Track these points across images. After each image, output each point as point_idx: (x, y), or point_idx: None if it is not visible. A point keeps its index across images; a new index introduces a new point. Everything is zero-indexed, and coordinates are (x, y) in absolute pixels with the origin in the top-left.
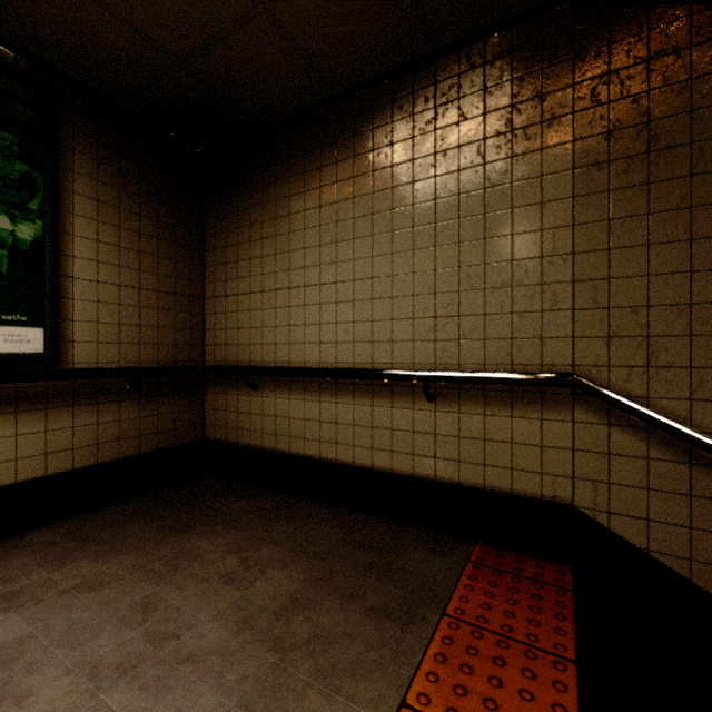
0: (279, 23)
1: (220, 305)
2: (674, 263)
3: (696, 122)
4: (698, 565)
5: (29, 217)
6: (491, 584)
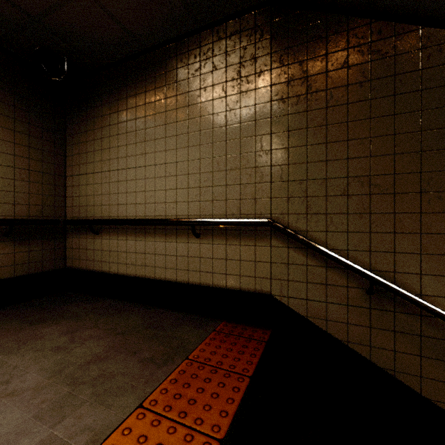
0: (98, 0)
1: (76, 180)
2: (319, 156)
3: (329, 78)
4: (330, 323)
5: None
6: (221, 341)
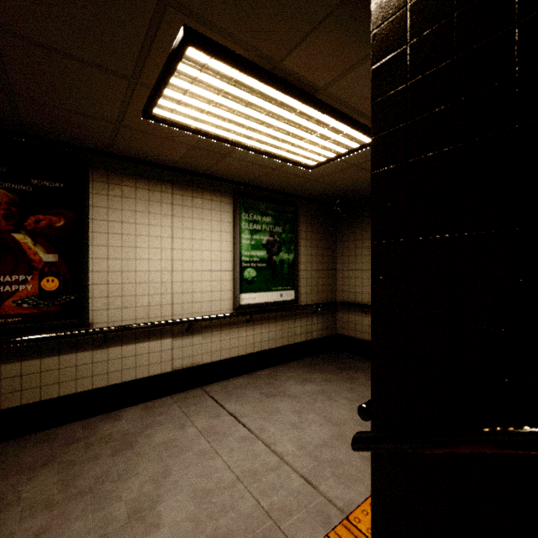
0: None
1: (345, 274)
2: None
3: None
4: None
5: (291, 252)
6: None
